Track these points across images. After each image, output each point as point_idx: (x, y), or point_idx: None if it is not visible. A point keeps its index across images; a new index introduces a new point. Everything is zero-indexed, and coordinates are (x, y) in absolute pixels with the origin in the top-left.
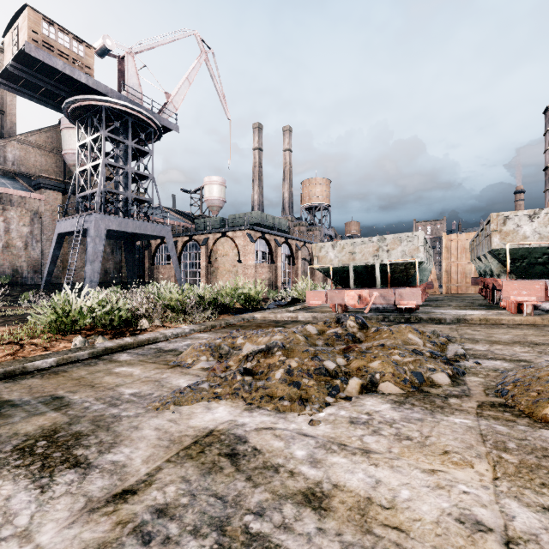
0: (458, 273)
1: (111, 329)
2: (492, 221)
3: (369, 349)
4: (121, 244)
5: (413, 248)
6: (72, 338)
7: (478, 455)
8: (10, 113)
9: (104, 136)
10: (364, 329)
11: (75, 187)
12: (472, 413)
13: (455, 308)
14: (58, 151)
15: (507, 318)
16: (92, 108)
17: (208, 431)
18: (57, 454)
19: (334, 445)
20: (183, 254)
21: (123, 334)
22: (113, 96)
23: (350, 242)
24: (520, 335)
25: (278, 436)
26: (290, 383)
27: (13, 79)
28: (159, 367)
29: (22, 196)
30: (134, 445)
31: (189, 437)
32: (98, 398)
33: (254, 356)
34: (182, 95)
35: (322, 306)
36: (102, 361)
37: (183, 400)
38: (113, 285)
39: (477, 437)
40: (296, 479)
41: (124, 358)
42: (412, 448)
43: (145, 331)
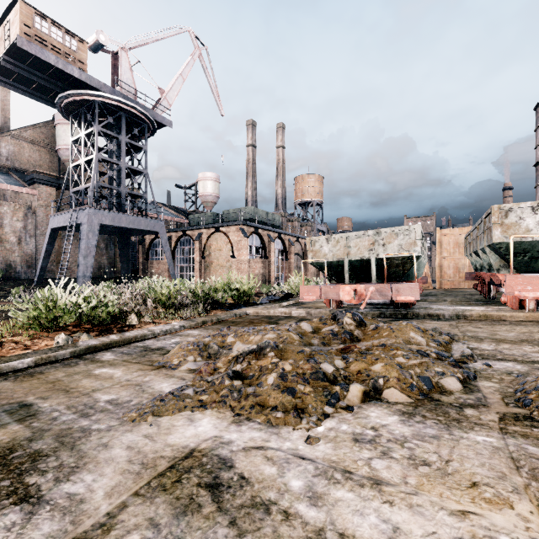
0: (451, 268)
1: (99, 326)
2: (493, 214)
3: (369, 349)
4: (115, 239)
5: (410, 242)
6: (56, 335)
7: (515, 488)
8: (4, 109)
9: (97, 131)
10: (362, 327)
11: (69, 182)
12: (494, 428)
13: (451, 303)
14: (53, 146)
15: (508, 314)
16: (85, 103)
17: (188, 450)
18: (6, 482)
19: (337, 473)
20: (177, 249)
21: (110, 330)
22: (106, 91)
23: (345, 236)
24: (525, 333)
25: (270, 458)
26: (284, 390)
27: (5, 73)
28: (143, 368)
29: (16, 190)
30: (98, 470)
31: (164, 460)
32: (69, 406)
33: (244, 357)
34: (176, 91)
35: (316, 301)
36: (83, 361)
37: (163, 409)
38: (107, 280)
39: (508, 462)
40: (292, 523)
41: (107, 358)
42: (431, 477)
43: (133, 328)
